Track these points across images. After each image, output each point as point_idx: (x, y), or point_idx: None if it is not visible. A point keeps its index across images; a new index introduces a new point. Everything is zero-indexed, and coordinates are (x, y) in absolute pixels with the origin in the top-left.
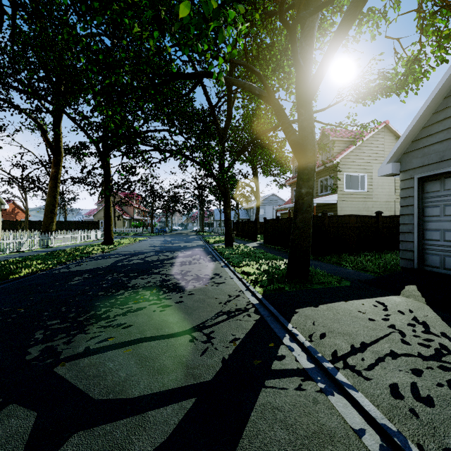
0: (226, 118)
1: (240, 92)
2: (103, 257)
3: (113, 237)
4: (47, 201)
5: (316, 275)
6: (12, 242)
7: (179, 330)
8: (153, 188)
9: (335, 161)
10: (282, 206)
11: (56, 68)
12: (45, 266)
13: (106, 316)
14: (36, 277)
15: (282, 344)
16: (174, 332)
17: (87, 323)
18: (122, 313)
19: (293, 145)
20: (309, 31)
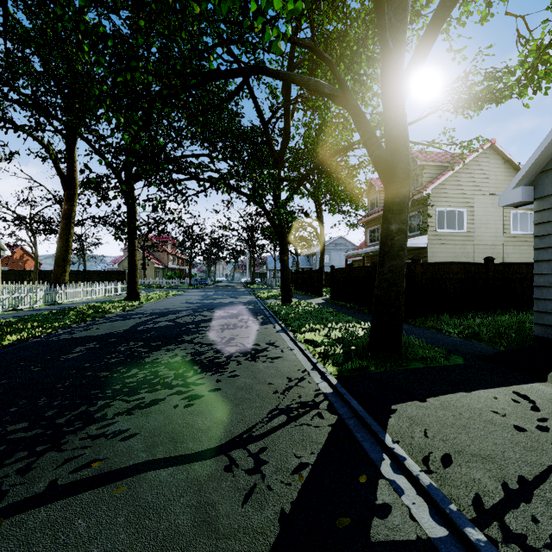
0: (283, 137)
1: (301, 102)
2: (122, 318)
3: (141, 291)
4: (58, 245)
5: (410, 347)
6: (6, 298)
7: (210, 444)
8: (191, 230)
9: (424, 192)
10: (354, 252)
11: (67, 75)
12: (42, 331)
13: (101, 416)
14: (23, 348)
15: (380, 477)
16: (201, 449)
17: (68, 428)
18: (126, 411)
19: (378, 163)
20: (400, 1)
